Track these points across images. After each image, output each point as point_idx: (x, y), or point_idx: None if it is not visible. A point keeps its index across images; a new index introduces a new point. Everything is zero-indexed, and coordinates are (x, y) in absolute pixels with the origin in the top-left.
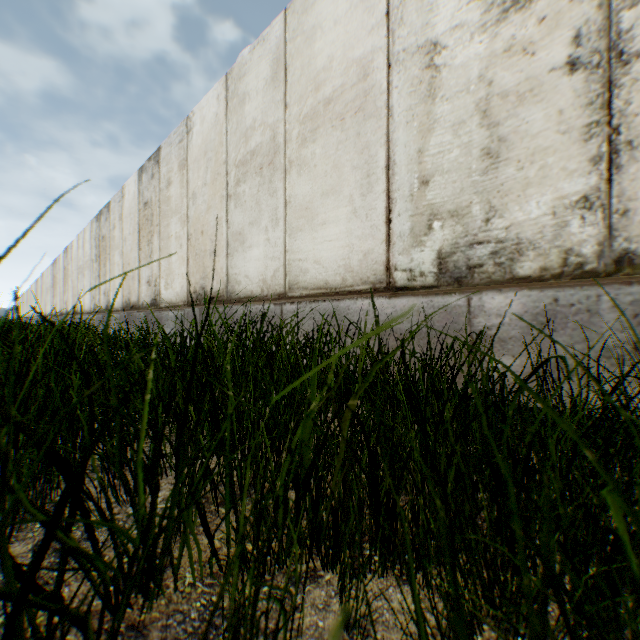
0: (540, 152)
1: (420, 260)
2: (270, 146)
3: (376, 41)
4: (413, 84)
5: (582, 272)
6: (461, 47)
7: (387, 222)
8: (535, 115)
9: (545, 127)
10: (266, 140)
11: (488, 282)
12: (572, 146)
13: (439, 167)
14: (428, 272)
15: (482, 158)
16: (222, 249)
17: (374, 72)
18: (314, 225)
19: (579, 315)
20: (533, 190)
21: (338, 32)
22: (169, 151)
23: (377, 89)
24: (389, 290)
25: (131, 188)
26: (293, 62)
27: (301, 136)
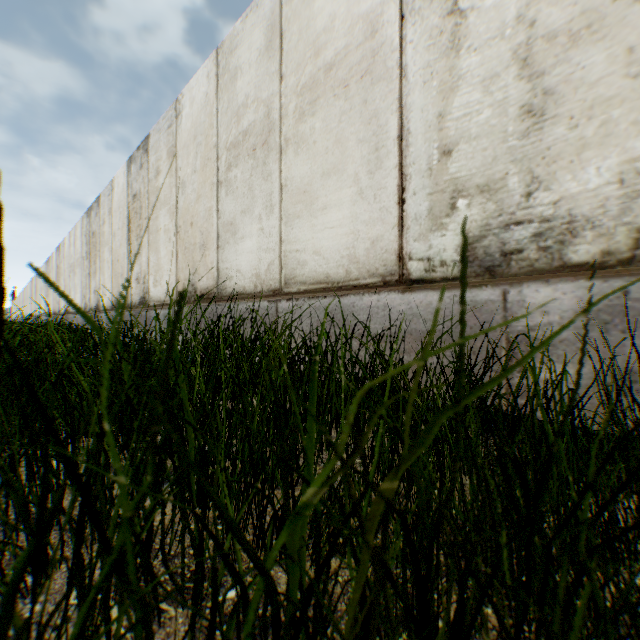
0: (601, 104)
1: (441, 247)
2: (264, 124)
3: None
4: (432, 36)
5: None
6: None
7: (400, 203)
8: (594, 57)
9: (608, 71)
10: (260, 118)
11: (529, 271)
12: None
13: (465, 133)
14: (451, 261)
15: (521, 118)
16: (212, 241)
17: (384, 27)
18: (313, 210)
19: None
20: (591, 153)
21: None
22: (158, 138)
23: (387, 47)
24: (402, 283)
25: (120, 180)
26: (289, 27)
27: (298, 110)
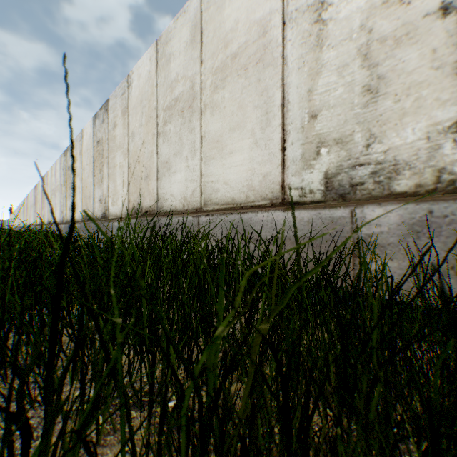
0: (415, 86)
1: (310, 180)
2: (189, 94)
3: (273, 4)
4: (304, 37)
5: (454, 188)
6: (345, 3)
7: (282, 150)
8: (411, 55)
9: (420, 64)
10: (186, 89)
11: (368, 197)
12: (445, 79)
13: (326, 103)
14: (316, 190)
15: (363, 94)
16: (153, 174)
17: (271, 29)
18: (223, 154)
19: (452, 225)
20: (409, 119)
21: (242, 0)
22: (115, 101)
23: (274, 43)
24: (284, 205)
25: (88, 130)
26: (207, 27)
27: (213, 84)
